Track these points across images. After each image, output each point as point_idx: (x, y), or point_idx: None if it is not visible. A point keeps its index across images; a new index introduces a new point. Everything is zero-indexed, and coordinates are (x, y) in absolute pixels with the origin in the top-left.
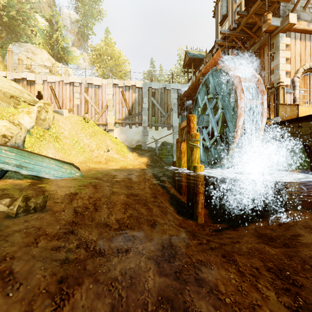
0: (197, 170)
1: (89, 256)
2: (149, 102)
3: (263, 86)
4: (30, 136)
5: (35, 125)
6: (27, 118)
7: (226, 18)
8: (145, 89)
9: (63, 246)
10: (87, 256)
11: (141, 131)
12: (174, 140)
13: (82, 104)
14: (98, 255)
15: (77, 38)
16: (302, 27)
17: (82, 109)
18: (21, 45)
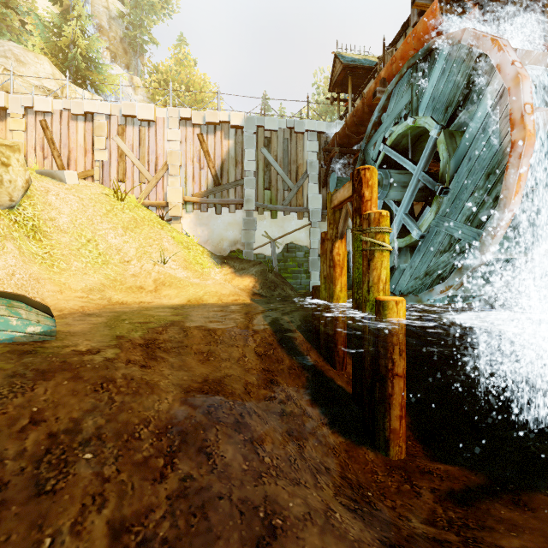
0: (387, 312)
1: None
2: (259, 159)
3: None
4: None
5: None
6: None
7: None
8: (249, 132)
9: None
10: None
11: (240, 221)
12: (311, 239)
13: (113, 161)
14: None
15: (121, 49)
16: None
17: (111, 172)
18: None
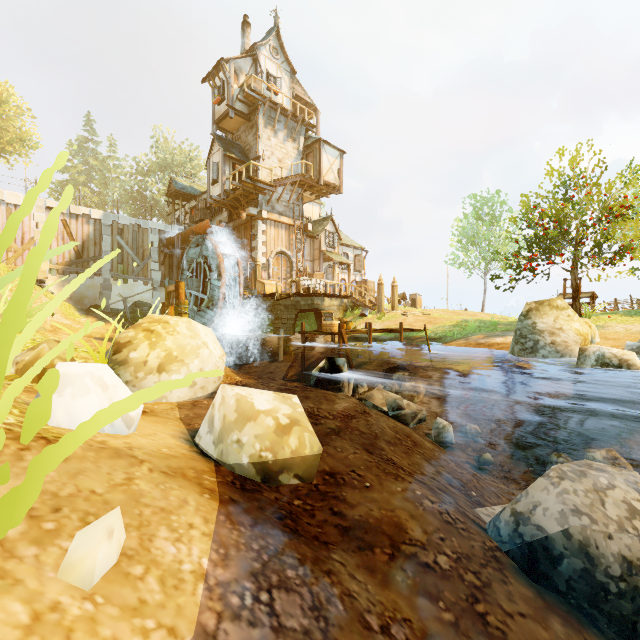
0: None
1: None
2: (114, 243)
3: (241, 266)
4: None
5: None
6: None
7: (217, 183)
8: (106, 223)
9: None
10: None
11: (99, 285)
12: (154, 299)
13: None
14: None
15: None
16: (274, 218)
17: None
18: None
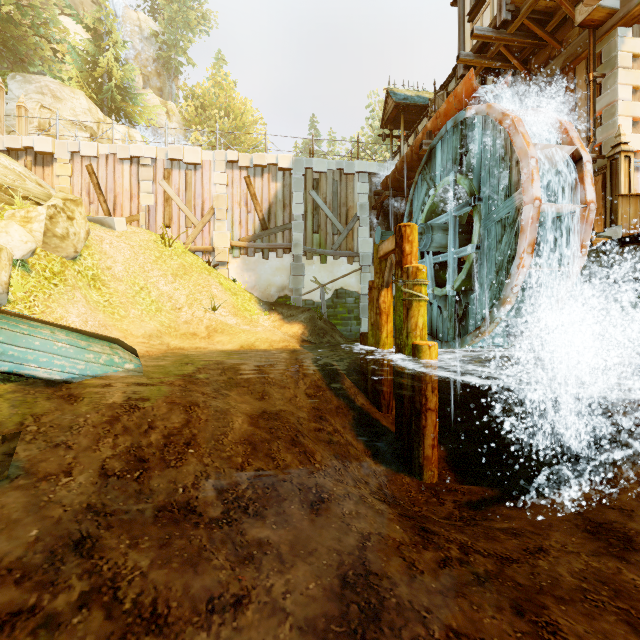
0: (421, 355)
1: (115, 638)
2: (308, 202)
3: (584, 150)
4: (28, 274)
5: (42, 248)
6: (17, 232)
7: (484, 3)
8: (297, 174)
9: (31, 607)
10: (109, 639)
11: (288, 266)
12: (361, 285)
13: (159, 206)
14: (144, 630)
15: (155, 72)
16: None
17: (157, 217)
18: (28, 79)
